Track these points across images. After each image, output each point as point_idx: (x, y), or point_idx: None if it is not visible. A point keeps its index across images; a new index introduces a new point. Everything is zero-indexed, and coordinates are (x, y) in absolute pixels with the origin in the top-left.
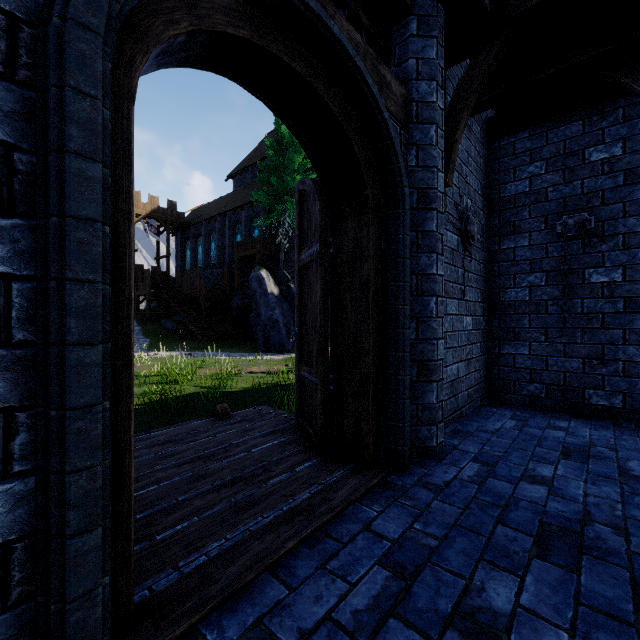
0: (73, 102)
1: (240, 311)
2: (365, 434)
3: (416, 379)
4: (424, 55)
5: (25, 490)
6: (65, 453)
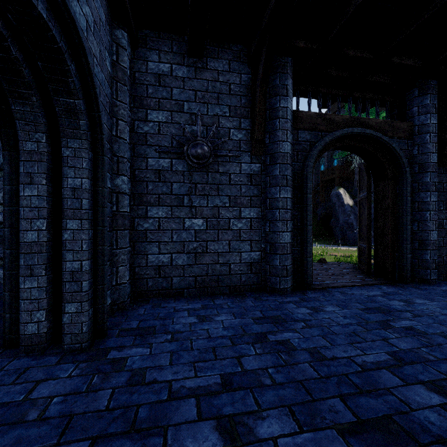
0: (308, 186)
1: (323, 217)
2: (387, 267)
3: (417, 248)
4: (422, 104)
5: (299, 250)
6: (306, 244)
